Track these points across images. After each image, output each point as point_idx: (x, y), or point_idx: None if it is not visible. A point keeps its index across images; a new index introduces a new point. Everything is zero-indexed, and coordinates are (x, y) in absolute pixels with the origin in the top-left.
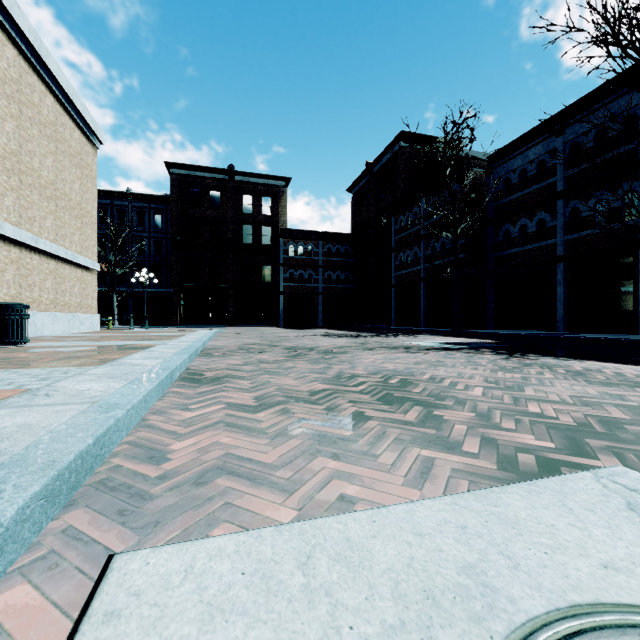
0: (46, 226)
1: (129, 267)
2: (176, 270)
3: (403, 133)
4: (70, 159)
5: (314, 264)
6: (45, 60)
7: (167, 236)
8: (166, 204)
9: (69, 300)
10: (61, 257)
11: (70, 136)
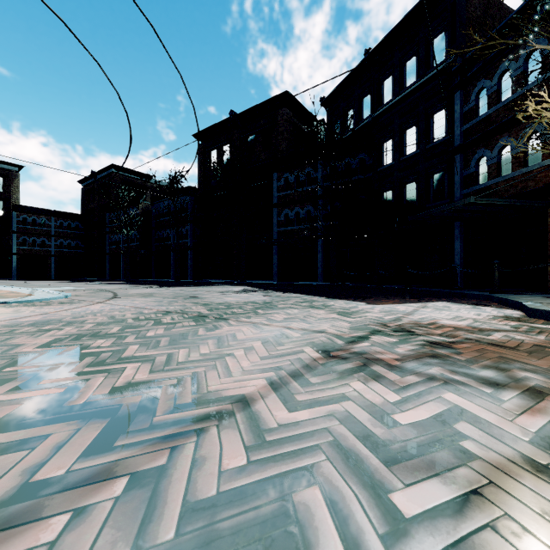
0: None
1: None
2: None
3: (114, 165)
4: None
5: (47, 233)
6: None
7: None
8: None
9: None
10: None
11: None
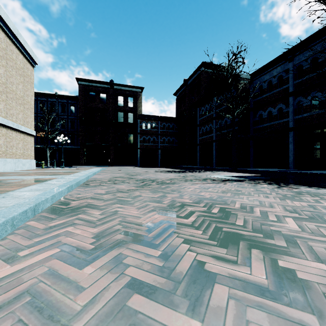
0: None
1: (56, 134)
2: (82, 136)
3: (203, 63)
4: (16, 71)
5: (156, 133)
6: None
7: (77, 118)
8: (77, 101)
9: (15, 151)
10: (10, 126)
11: (16, 58)
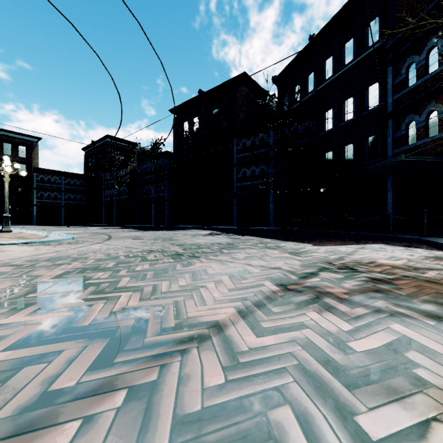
0: None
1: None
2: None
3: (108, 135)
4: None
5: (59, 189)
6: None
7: None
8: None
9: None
10: None
11: None
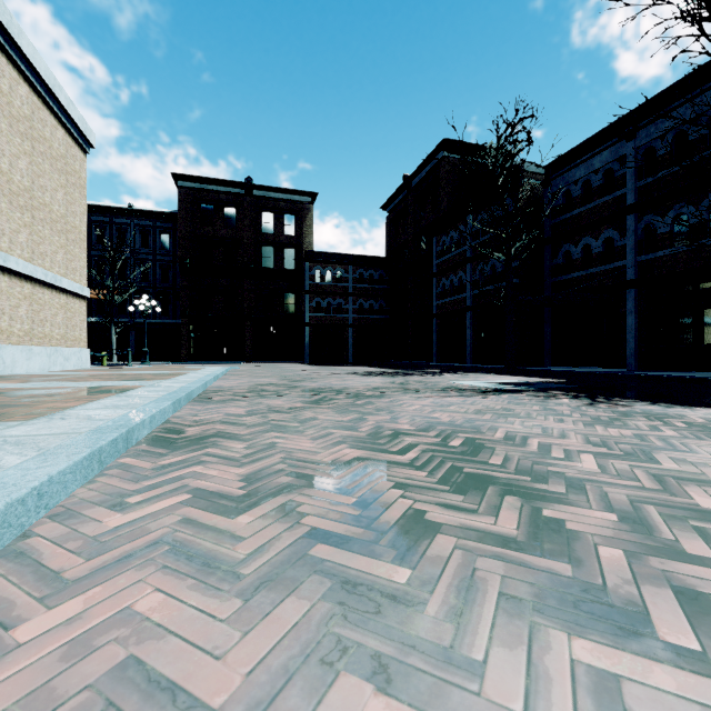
0: (19, 241)
1: (131, 294)
2: (185, 298)
3: (446, 141)
4: (51, 163)
5: (344, 292)
6: (16, 39)
7: (175, 259)
8: (174, 222)
9: (50, 331)
10: (39, 279)
11: (51, 135)
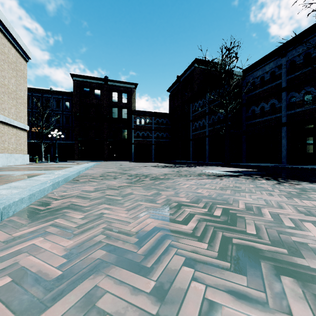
0: None
1: (51, 130)
2: (76, 131)
3: (196, 59)
4: (8, 65)
5: (150, 129)
6: None
7: (72, 113)
8: (71, 96)
9: (7, 146)
10: (1, 121)
11: (8, 51)
